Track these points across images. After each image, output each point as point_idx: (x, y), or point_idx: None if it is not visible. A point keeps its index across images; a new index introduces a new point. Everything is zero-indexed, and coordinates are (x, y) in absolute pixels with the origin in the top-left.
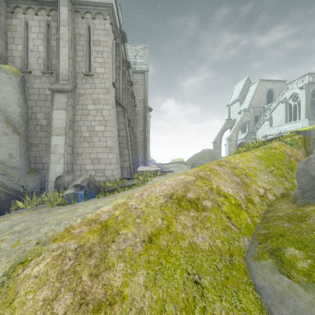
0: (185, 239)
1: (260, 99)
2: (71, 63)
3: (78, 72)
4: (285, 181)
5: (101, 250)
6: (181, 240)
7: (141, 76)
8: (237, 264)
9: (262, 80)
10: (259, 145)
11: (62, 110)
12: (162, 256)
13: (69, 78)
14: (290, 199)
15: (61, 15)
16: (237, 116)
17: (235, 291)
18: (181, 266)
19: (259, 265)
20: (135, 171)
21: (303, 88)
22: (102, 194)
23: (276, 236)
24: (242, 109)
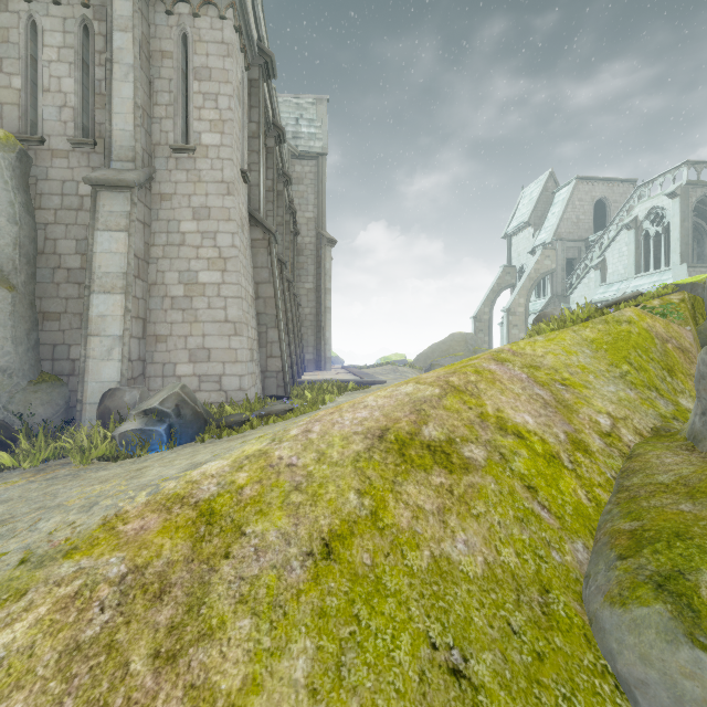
0: (422, 548)
1: (578, 220)
2: (141, 119)
3: (158, 142)
4: (657, 400)
5: (192, 581)
6: (411, 551)
7: (311, 166)
8: (564, 615)
9: (583, 180)
10: (587, 316)
11: (119, 230)
12: (359, 596)
13: (136, 155)
14: (679, 440)
15: (117, 3)
16: (528, 260)
17: (565, 695)
18: (412, 623)
19: (627, 620)
20: (295, 380)
21: (677, 195)
22: (212, 433)
23: (666, 538)
24: (538, 244)
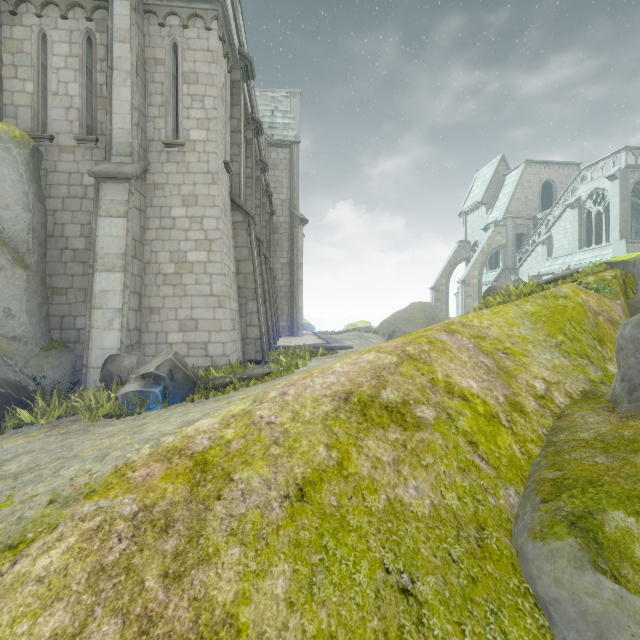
0: (379, 493)
1: (527, 200)
2: (137, 119)
3: (152, 138)
4: (588, 366)
5: (191, 518)
6: (370, 495)
7: (285, 153)
8: (496, 548)
9: (532, 163)
10: (529, 291)
11: (118, 217)
12: (327, 531)
13: (133, 150)
14: (603, 402)
15: (116, 18)
16: (482, 236)
17: (493, 610)
18: (370, 552)
19: (546, 551)
20: (271, 346)
21: (616, 178)
22: (200, 394)
23: (581, 485)
24: (491, 221)
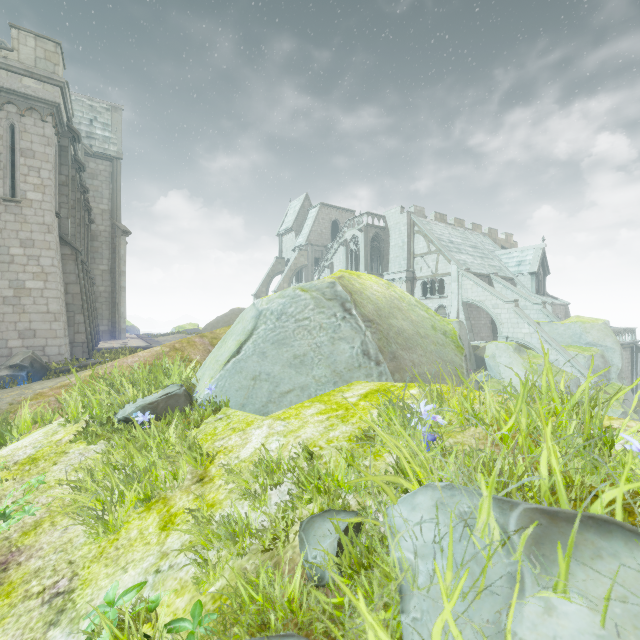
0: None
1: (322, 233)
2: None
3: None
4: None
5: None
6: None
7: (105, 165)
8: None
9: (325, 205)
10: None
11: None
12: None
13: None
14: None
15: None
16: (292, 255)
17: None
18: None
19: None
20: (94, 348)
21: (363, 231)
22: (52, 376)
23: None
24: (298, 245)
